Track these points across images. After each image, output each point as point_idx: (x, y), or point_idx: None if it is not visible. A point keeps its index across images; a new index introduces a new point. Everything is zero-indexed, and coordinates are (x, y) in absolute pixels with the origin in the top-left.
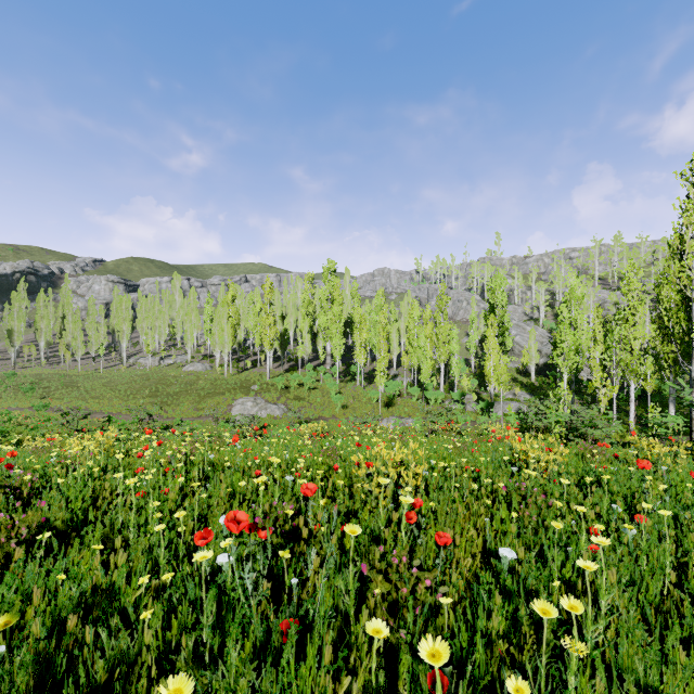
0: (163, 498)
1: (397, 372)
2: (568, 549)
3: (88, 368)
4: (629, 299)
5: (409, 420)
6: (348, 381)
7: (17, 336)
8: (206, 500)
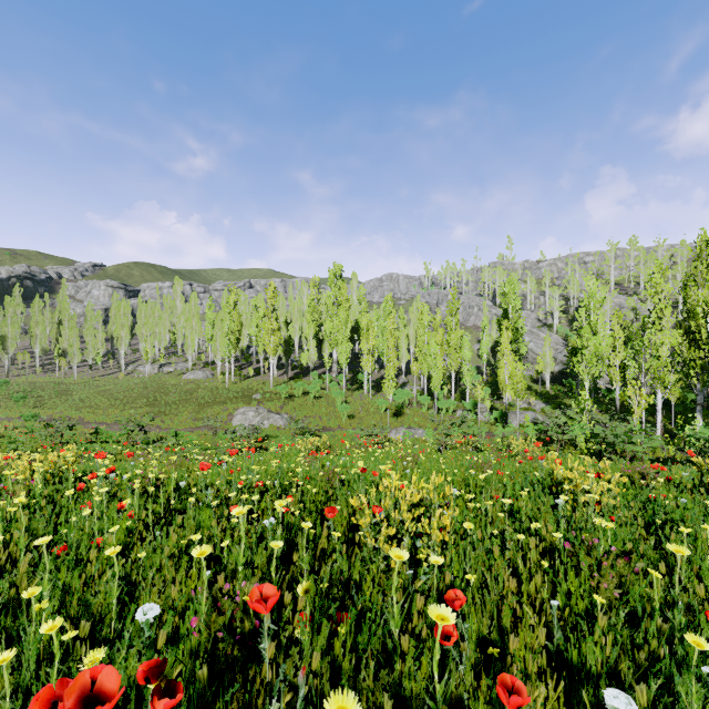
0: (71, 566)
1: (406, 380)
2: (704, 672)
3: (85, 376)
4: (655, 302)
5: (419, 431)
6: (355, 389)
7: (11, 343)
8: (146, 560)
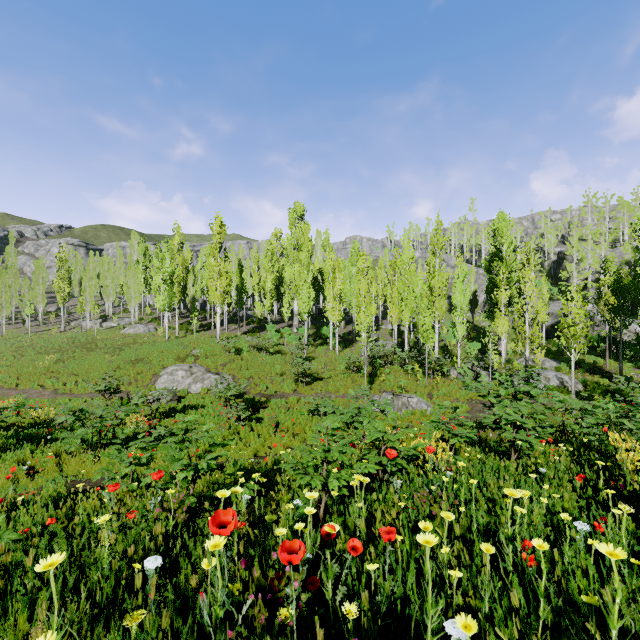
0: None
1: (376, 335)
2: None
3: (19, 331)
4: None
5: (413, 399)
6: (319, 345)
7: None
8: None
